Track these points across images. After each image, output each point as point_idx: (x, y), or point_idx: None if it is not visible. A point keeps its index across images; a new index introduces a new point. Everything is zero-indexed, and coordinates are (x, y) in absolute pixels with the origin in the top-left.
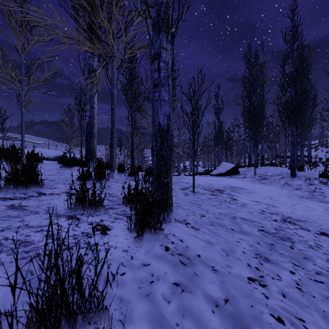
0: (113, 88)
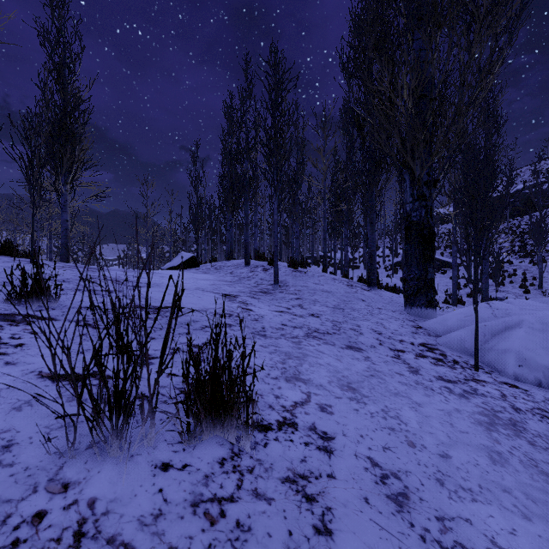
0: None
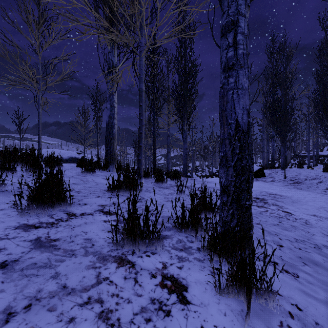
0: (142, 83)
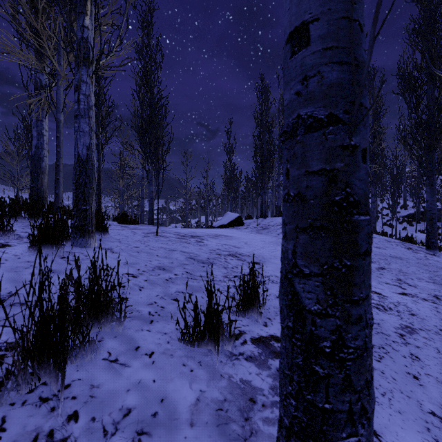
0: (59, 113)
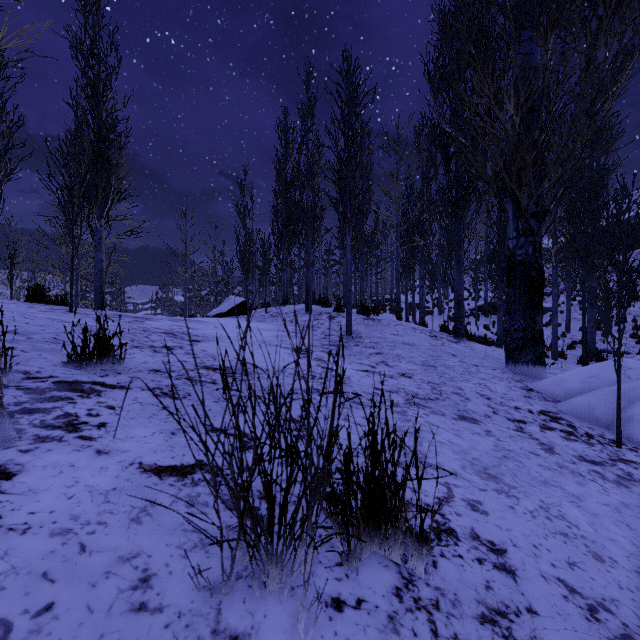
0: None
